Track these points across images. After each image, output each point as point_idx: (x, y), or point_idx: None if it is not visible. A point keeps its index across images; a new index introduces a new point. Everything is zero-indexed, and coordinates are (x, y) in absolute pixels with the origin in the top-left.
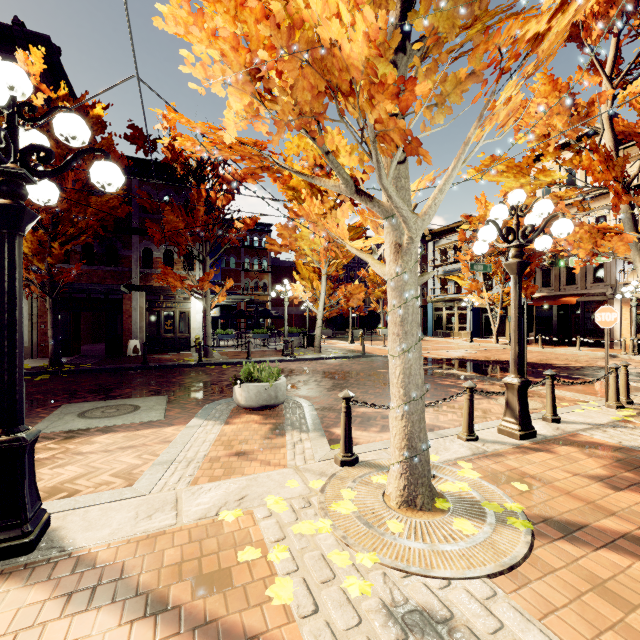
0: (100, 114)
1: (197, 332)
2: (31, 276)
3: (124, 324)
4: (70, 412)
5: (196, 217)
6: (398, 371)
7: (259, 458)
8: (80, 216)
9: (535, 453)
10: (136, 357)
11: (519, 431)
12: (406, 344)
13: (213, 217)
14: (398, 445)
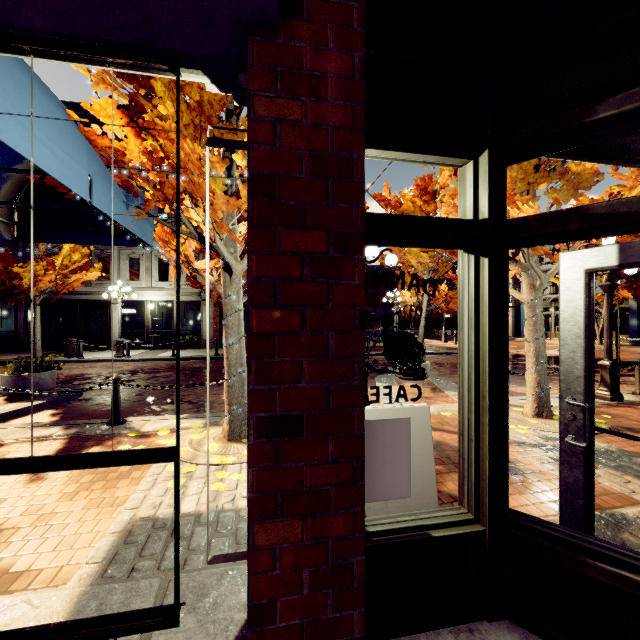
0: None
1: None
2: None
3: None
4: None
5: None
6: (532, 349)
7: (438, 400)
8: None
9: (620, 407)
10: None
11: (610, 396)
12: (537, 335)
13: None
14: (532, 387)
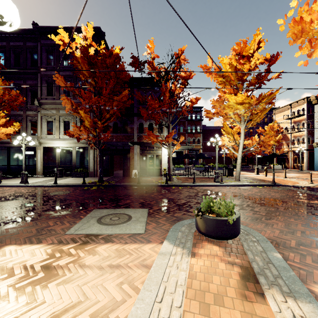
0: (117, 52)
1: (164, 166)
2: (90, 138)
3: (130, 161)
4: (94, 216)
5: (164, 101)
6: None
7: None
8: (110, 107)
9: None
10: (135, 178)
11: None
12: None
13: (173, 100)
14: None
